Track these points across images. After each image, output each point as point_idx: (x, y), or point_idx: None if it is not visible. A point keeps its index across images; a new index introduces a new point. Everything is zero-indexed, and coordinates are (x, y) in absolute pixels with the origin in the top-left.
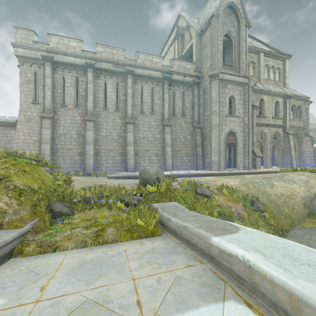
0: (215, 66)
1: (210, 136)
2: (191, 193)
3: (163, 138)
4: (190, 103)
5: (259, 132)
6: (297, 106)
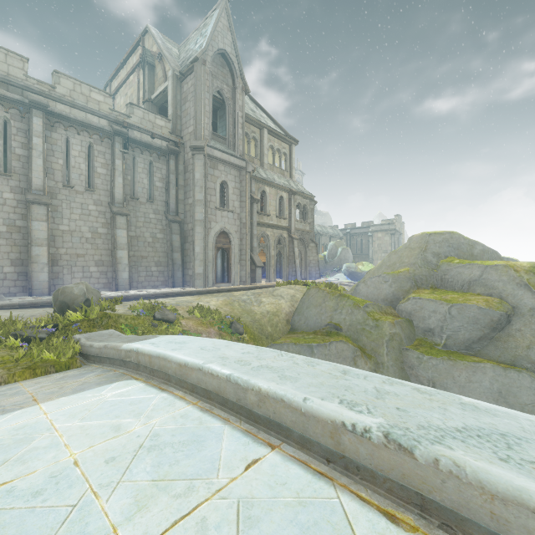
0: (200, 134)
1: (193, 236)
2: (146, 319)
3: (113, 235)
4: (164, 182)
5: (261, 234)
6: (303, 206)
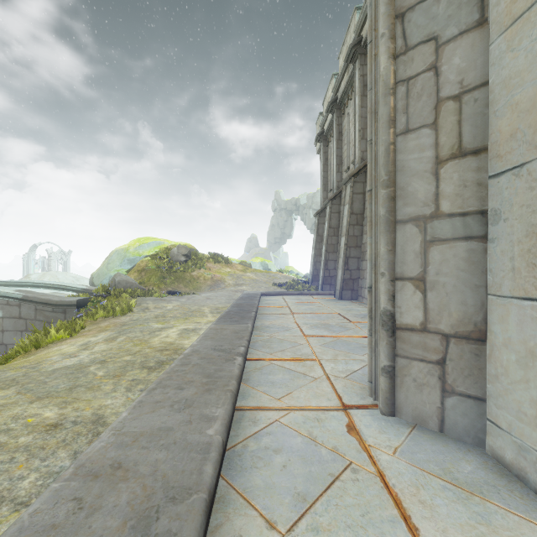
0: None
1: None
2: None
3: None
4: None
5: None
6: None
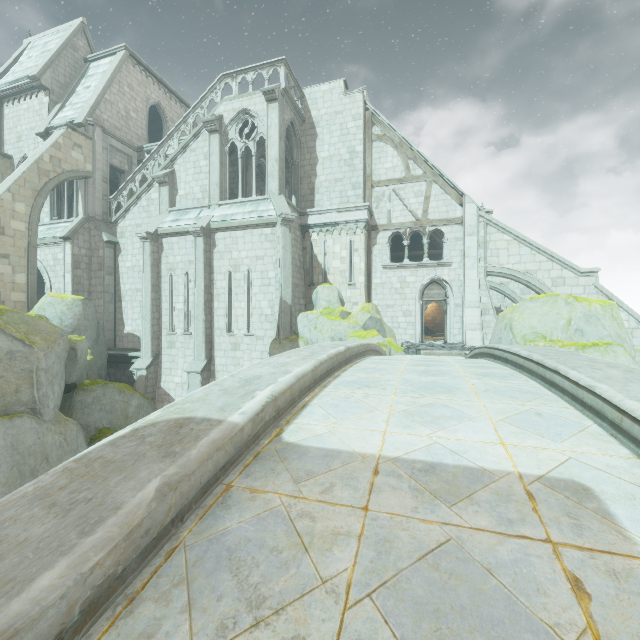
0: None
1: None
2: None
3: None
4: None
5: None
6: None
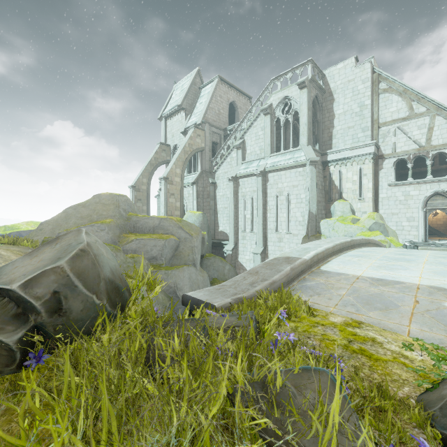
0: None
1: None
2: None
3: None
4: None
5: None
6: None
